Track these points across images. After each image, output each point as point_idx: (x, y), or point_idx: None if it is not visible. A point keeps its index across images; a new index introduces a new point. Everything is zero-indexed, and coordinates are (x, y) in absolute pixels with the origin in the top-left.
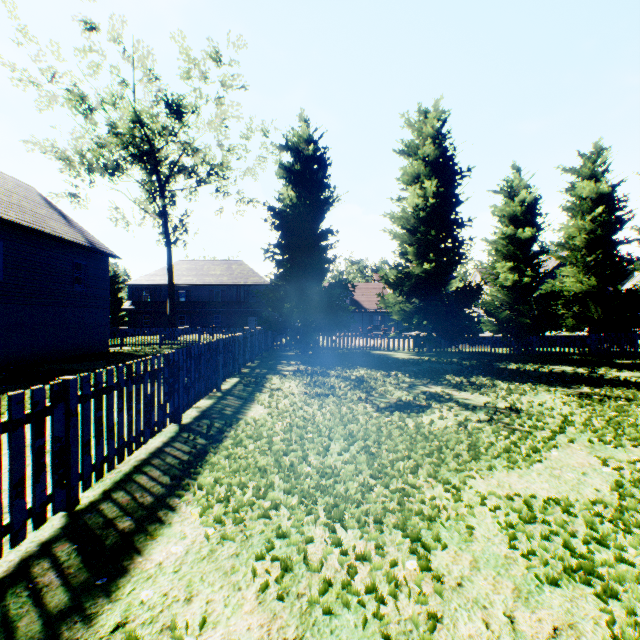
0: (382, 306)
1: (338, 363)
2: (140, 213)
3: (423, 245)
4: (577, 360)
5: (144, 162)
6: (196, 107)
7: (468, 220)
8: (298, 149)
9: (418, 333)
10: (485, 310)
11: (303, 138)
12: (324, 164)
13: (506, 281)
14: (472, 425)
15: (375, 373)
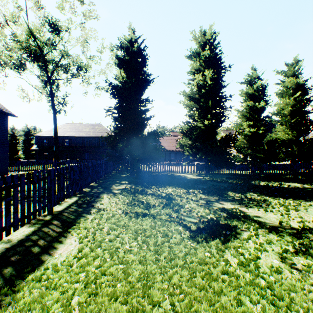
0: (179, 147)
1: (153, 183)
2: (38, 93)
3: (203, 110)
4: (294, 178)
5: (37, 61)
6: (68, 28)
7: (229, 96)
8: (128, 47)
9: (198, 163)
10: (237, 149)
11: (131, 41)
12: (144, 58)
13: (248, 133)
14: (298, 262)
15: (178, 190)
